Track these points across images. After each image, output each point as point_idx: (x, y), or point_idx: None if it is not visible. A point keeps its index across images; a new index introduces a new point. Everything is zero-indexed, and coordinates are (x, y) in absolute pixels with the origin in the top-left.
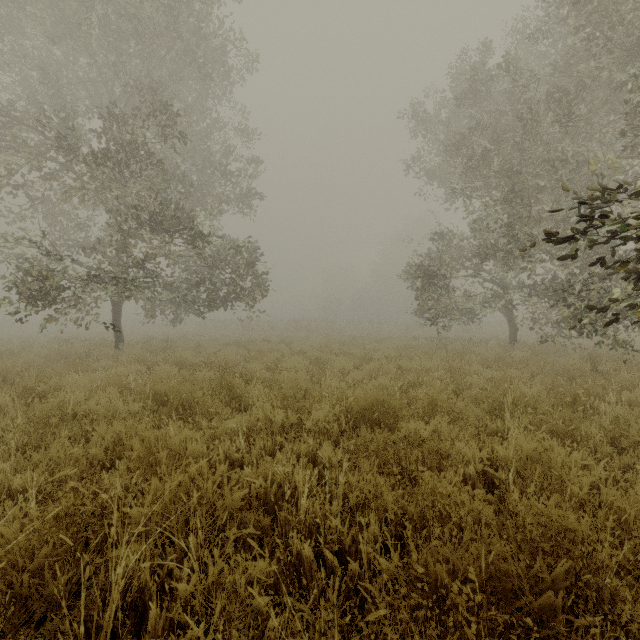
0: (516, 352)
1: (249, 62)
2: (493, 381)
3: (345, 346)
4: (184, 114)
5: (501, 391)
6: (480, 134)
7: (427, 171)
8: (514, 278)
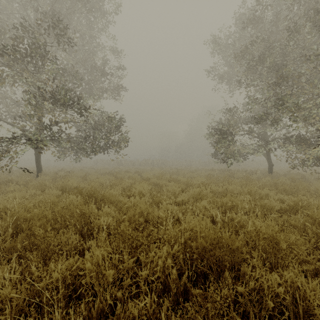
0: (281, 179)
1: (116, 6)
2: (285, 204)
3: (173, 175)
4: (75, 33)
5: (317, 221)
6: (257, 44)
7: (220, 74)
8: (271, 135)
